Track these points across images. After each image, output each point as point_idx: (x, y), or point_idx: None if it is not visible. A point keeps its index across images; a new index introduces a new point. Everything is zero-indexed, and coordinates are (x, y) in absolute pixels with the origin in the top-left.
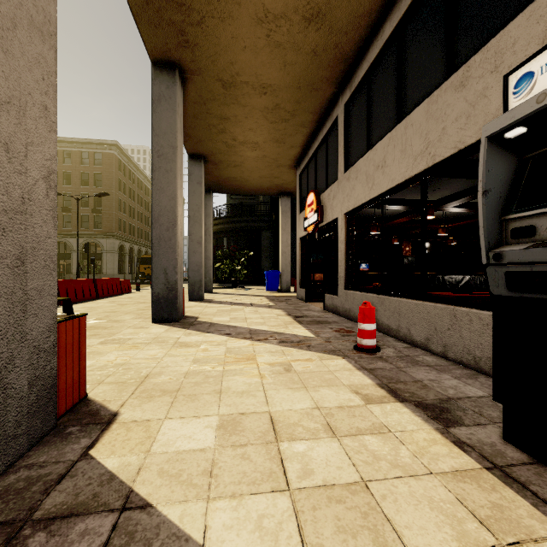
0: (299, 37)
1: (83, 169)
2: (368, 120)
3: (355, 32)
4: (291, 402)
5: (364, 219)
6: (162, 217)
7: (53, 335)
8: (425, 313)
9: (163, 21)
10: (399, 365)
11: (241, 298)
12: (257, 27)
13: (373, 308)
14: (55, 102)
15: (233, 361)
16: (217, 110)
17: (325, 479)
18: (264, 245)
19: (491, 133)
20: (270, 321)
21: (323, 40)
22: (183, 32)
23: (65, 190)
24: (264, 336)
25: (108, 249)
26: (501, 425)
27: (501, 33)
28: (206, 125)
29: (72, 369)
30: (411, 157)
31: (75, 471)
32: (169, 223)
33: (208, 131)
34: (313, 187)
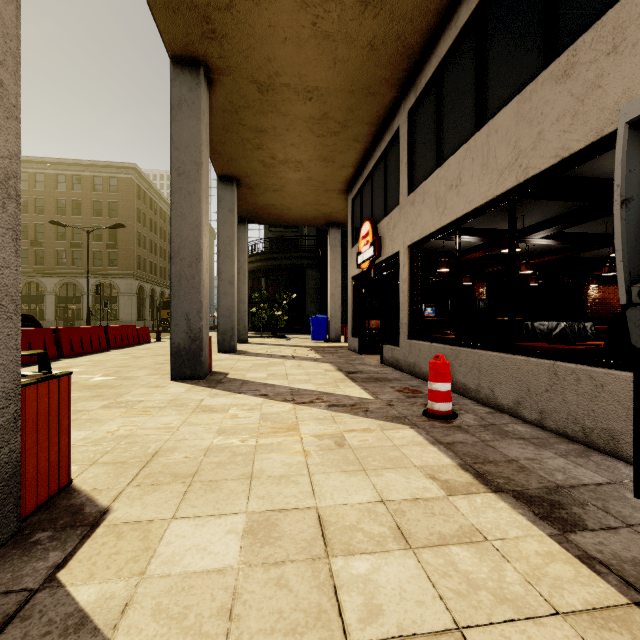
0: (353, 25)
1: (95, 197)
2: (438, 130)
3: (423, 18)
4: (346, 492)
5: (430, 253)
6: (184, 250)
7: (14, 404)
8: (514, 369)
9: (183, 5)
10: (484, 437)
11: (281, 349)
12: (301, 13)
13: (448, 363)
14: (18, 79)
15: (270, 431)
16: (252, 121)
17: (400, 623)
18: (309, 286)
19: (636, 116)
20: (316, 378)
21: (382, 30)
22: (208, 19)
23: (74, 221)
24: (309, 397)
25: (126, 291)
26: (639, 529)
27: (622, 2)
28: (239, 139)
29: (47, 449)
30: (495, 172)
31: (30, 609)
32: (192, 257)
33: (241, 147)
34: (368, 215)
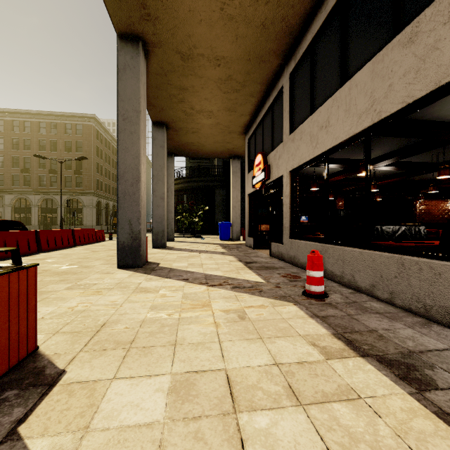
0: (250, 10)
1: (66, 138)
2: (312, 86)
3: (301, 5)
4: (248, 356)
5: (305, 177)
6: (127, 174)
7: None
8: (370, 261)
9: None
10: (349, 312)
11: (198, 246)
12: (212, 1)
13: (321, 256)
14: None
15: (189, 307)
16: (177, 81)
17: None
18: (217, 201)
19: None
20: (223, 267)
21: (271, 13)
22: (145, 6)
23: (52, 155)
24: (218, 281)
25: (88, 204)
26: None
27: None
28: (167, 95)
29: (17, 323)
30: (355, 115)
31: None
32: (133, 179)
33: (169, 100)
34: (260, 150)
